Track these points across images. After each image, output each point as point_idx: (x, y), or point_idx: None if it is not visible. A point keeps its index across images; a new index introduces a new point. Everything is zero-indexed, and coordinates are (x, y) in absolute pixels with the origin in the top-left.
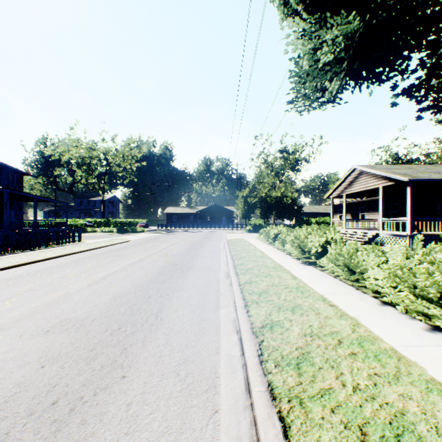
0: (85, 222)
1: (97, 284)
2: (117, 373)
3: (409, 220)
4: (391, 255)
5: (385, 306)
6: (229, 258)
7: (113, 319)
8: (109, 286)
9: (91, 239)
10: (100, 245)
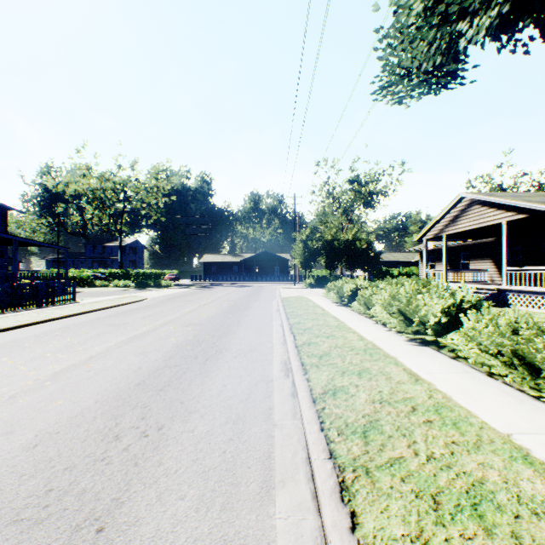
0: (96, 274)
1: (31, 393)
2: None
3: None
4: None
5: None
6: (287, 331)
7: None
8: (50, 399)
9: (93, 298)
10: (97, 307)
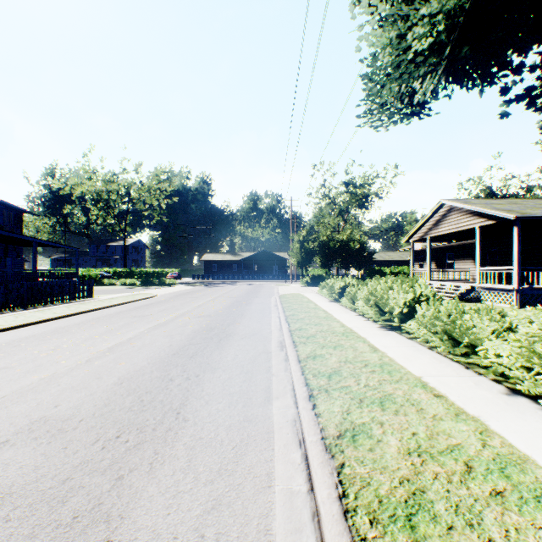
0: (101, 273)
1: (100, 358)
2: (96, 535)
3: (516, 270)
4: (522, 321)
5: (517, 397)
6: (283, 320)
7: (111, 419)
8: (116, 362)
9: (106, 295)
10: (116, 302)
